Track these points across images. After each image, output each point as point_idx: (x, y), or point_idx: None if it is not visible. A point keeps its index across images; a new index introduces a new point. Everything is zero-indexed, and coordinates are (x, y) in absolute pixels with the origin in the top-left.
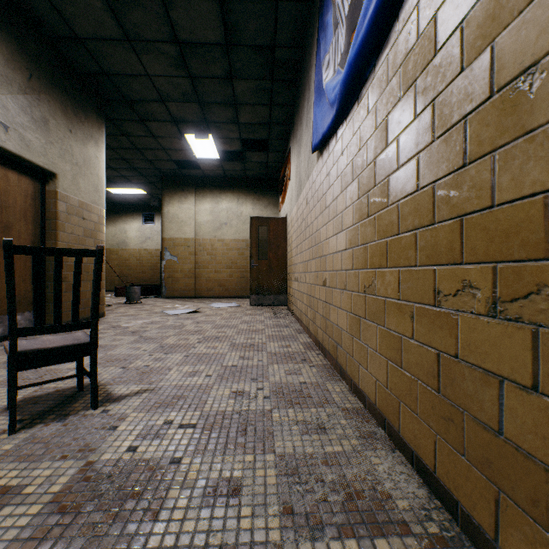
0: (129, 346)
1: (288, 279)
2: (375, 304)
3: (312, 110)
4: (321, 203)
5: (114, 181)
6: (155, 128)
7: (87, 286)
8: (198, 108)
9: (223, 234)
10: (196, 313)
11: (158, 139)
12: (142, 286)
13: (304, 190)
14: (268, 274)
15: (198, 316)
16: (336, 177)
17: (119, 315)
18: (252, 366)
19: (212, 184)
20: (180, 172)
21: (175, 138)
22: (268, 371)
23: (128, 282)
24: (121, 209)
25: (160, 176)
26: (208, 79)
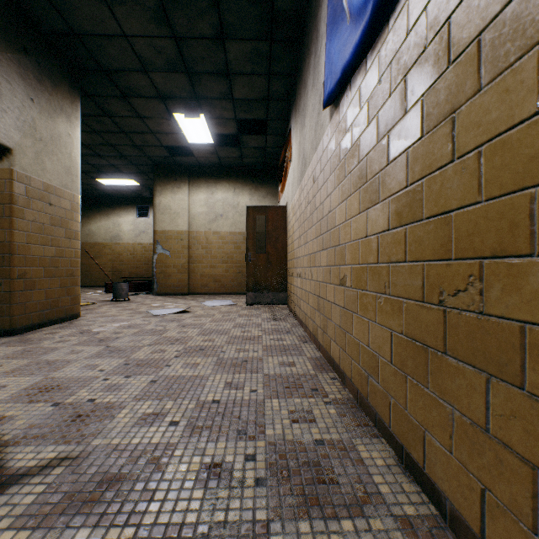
0: (85, 364)
1: (289, 274)
2: (479, 330)
3: (322, 58)
4: (336, 173)
5: (104, 171)
6: (140, 106)
7: (55, 283)
8: (186, 80)
9: (218, 226)
10: (184, 313)
11: (145, 120)
12: (134, 282)
13: (309, 167)
14: (266, 269)
15: (186, 318)
16: (366, 125)
17: (97, 315)
18: (241, 402)
19: (207, 172)
20: (172, 160)
21: (163, 118)
22: (263, 412)
23: (121, 277)
24: (114, 202)
25: (152, 164)
26: (195, 40)
